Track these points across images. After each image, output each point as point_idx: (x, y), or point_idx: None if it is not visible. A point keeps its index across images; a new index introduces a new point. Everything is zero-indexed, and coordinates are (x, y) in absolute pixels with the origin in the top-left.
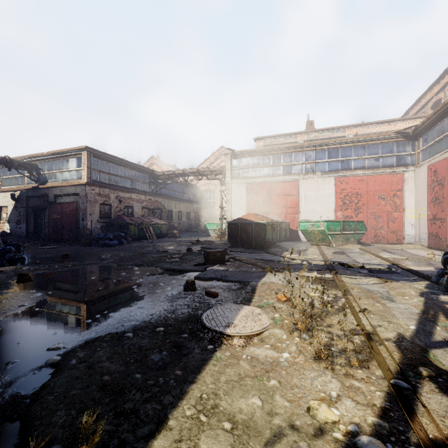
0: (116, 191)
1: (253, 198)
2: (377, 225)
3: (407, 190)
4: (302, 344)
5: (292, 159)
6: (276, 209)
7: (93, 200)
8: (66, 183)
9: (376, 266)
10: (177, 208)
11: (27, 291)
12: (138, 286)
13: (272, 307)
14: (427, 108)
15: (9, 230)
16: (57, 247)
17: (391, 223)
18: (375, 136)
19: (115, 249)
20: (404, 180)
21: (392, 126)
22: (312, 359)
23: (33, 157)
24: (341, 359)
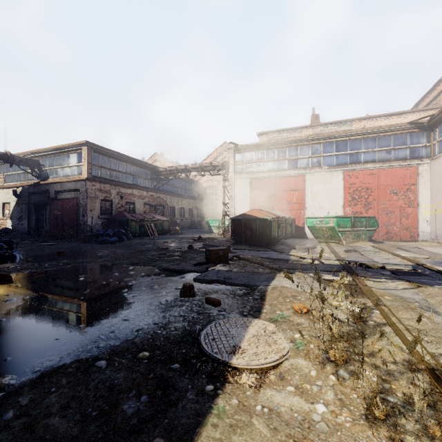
0: (117, 187)
1: (256, 193)
2: (389, 222)
3: (422, 184)
4: (341, 388)
5: (298, 152)
6: (281, 205)
7: (93, 196)
8: (66, 179)
9: (398, 266)
10: (179, 205)
11: (2, 295)
12: (129, 290)
13: (289, 322)
14: (439, 99)
15: (11, 227)
16: (55, 244)
17: (404, 219)
18: (387, 128)
19: (114, 246)
20: (419, 174)
21: (402, 118)
22: (363, 419)
23: (34, 153)
24: (410, 421)
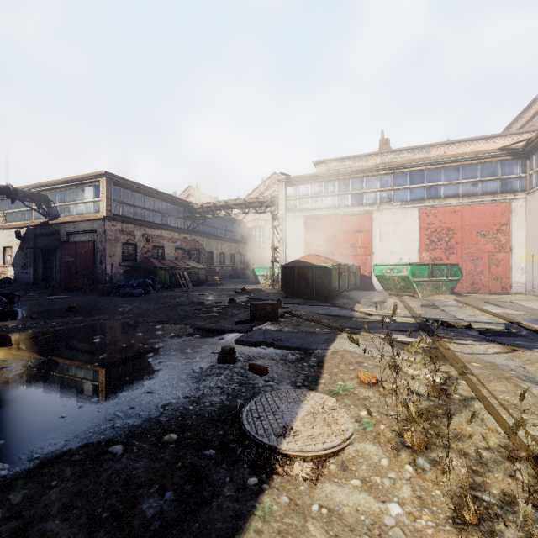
0: (143, 227)
1: (313, 235)
2: (475, 270)
3: (516, 223)
4: (420, 482)
5: (364, 185)
6: (342, 249)
7: (114, 238)
8: (80, 218)
9: (488, 325)
10: (219, 249)
11: None
12: (155, 354)
13: (354, 396)
14: (536, 120)
15: (14, 276)
16: (67, 297)
17: (494, 267)
18: (472, 155)
19: (139, 300)
20: (512, 211)
21: (491, 143)
22: (450, 523)
23: (42, 186)
24: (510, 526)
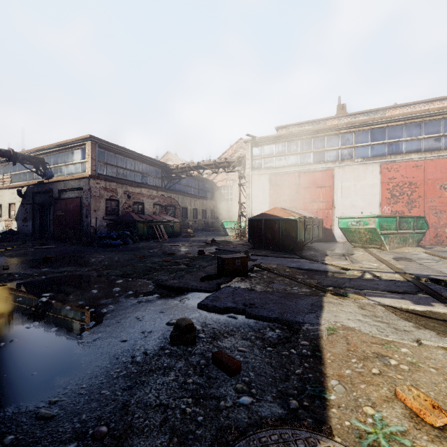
0: (124, 185)
1: (277, 191)
2: (438, 223)
3: None
4: None
5: (325, 144)
6: (305, 204)
7: (98, 195)
8: (69, 177)
9: None
10: (192, 206)
11: None
12: (97, 324)
13: None
14: None
15: (16, 228)
16: (54, 247)
17: None
18: (436, 110)
19: (116, 250)
20: None
21: (445, 104)
22: None
23: (39, 150)
24: None
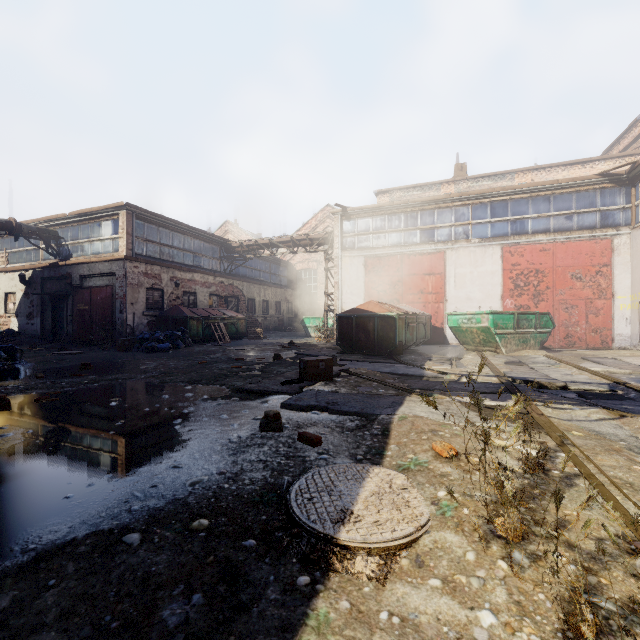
0: (171, 270)
1: (374, 279)
2: (570, 320)
3: (619, 264)
4: (518, 583)
5: (435, 219)
6: (409, 296)
7: (136, 283)
8: (96, 258)
9: (588, 386)
10: (262, 296)
11: None
12: (184, 420)
13: (428, 472)
14: None
15: (17, 328)
16: (80, 352)
17: (592, 317)
18: (566, 182)
19: (166, 356)
20: (614, 250)
21: (587, 169)
22: (559, 638)
23: (51, 220)
24: None
